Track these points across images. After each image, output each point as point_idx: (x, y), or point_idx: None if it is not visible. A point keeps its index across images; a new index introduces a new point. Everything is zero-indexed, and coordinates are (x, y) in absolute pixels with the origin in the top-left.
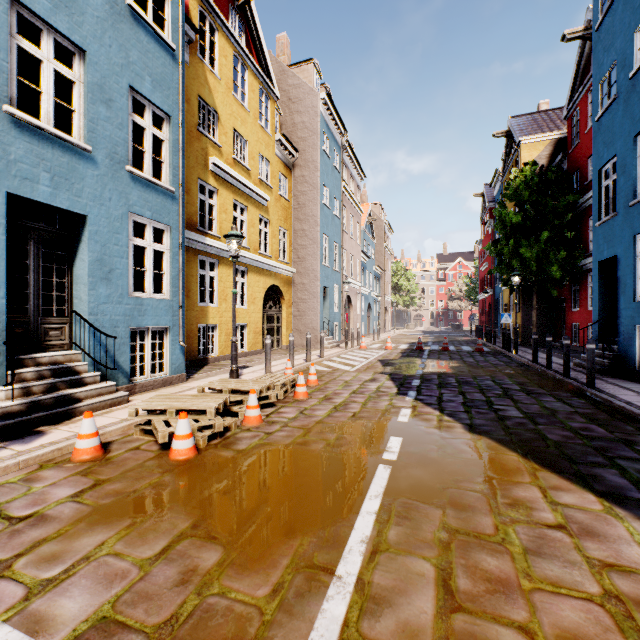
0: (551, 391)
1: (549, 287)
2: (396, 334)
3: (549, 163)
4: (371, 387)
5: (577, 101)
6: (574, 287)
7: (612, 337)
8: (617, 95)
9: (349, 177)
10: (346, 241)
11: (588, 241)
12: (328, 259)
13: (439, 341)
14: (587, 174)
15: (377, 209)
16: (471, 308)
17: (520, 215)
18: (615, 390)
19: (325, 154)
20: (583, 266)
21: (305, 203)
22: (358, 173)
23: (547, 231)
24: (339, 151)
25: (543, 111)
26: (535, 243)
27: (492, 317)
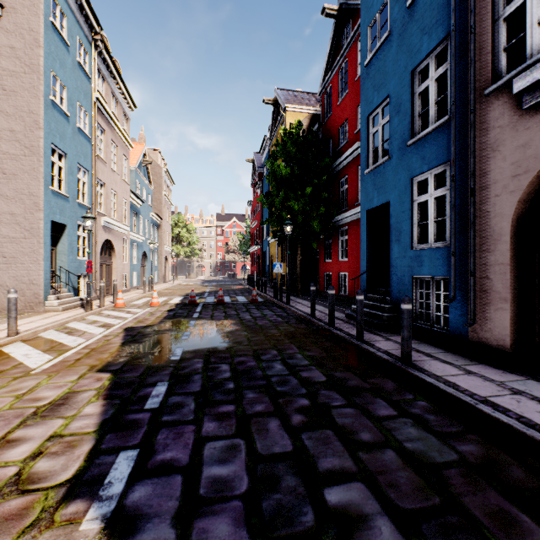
0: (366, 378)
1: (311, 240)
2: (176, 284)
3: (308, 132)
4: (12, 457)
5: (330, 78)
6: (327, 241)
7: (377, 287)
8: (390, 32)
9: (110, 94)
10: (104, 171)
11: (339, 201)
12: (66, 185)
13: (216, 291)
14: (339, 142)
15: (156, 155)
16: (244, 259)
17: (289, 169)
18: (432, 364)
19: (58, 32)
20: (336, 222)
21: (16, 90)
22: (125, 97)
23: (311, 187)
24: (90, 49)
25: (301, 92)
26: (302, 197)
27: (261, 267)
